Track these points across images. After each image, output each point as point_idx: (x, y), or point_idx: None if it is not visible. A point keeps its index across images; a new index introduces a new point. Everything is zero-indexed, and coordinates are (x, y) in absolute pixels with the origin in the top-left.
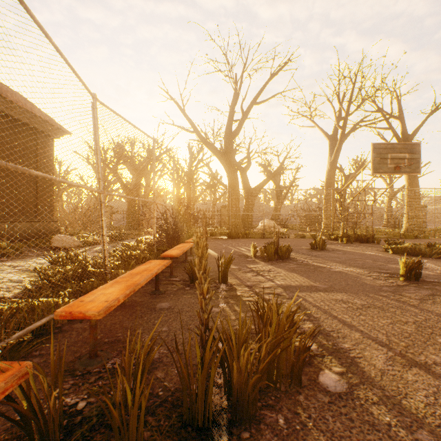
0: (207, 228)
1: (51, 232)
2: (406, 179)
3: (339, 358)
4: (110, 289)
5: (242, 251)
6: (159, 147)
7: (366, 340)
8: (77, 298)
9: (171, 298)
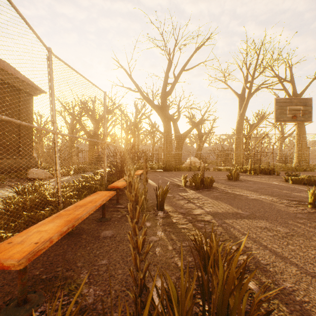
0: (148, 163)
1: (30, 166)
2: (296, 127)
3: (286, 304)
4: (48, 225)
5: (175, 181)
6: (109, 99)
7: (305, 276)
8: (29, 227)
9: (115, 226)
